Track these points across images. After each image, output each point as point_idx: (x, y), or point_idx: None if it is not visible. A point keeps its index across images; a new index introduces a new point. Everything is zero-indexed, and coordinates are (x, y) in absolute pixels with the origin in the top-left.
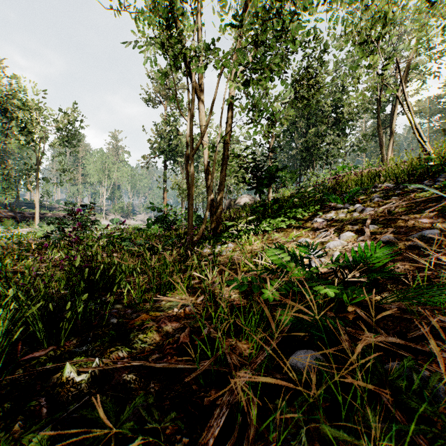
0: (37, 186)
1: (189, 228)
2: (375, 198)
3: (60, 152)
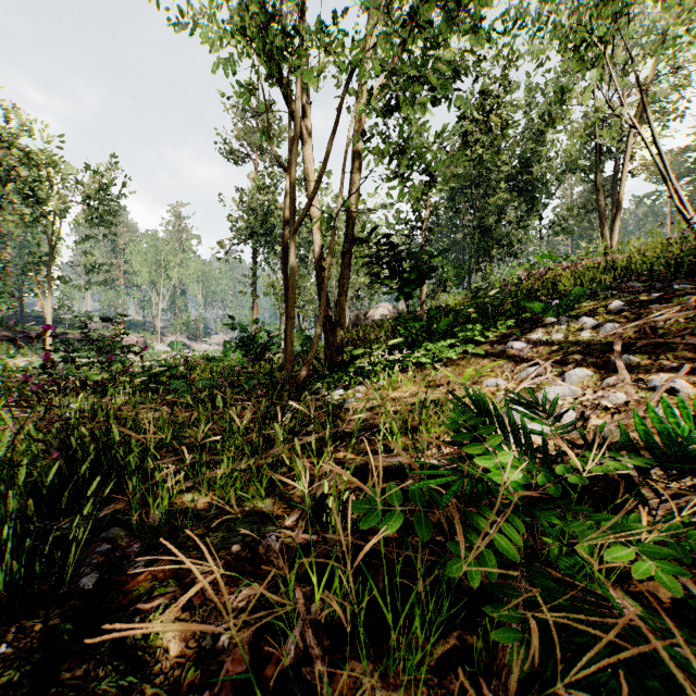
0: (49, 289)
1: (287, 359)
2: (617, 306)
3: (86, 235)
